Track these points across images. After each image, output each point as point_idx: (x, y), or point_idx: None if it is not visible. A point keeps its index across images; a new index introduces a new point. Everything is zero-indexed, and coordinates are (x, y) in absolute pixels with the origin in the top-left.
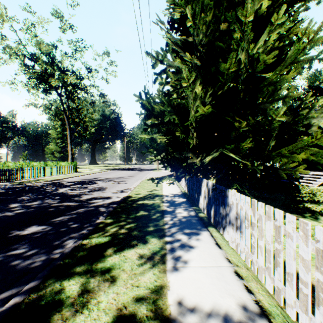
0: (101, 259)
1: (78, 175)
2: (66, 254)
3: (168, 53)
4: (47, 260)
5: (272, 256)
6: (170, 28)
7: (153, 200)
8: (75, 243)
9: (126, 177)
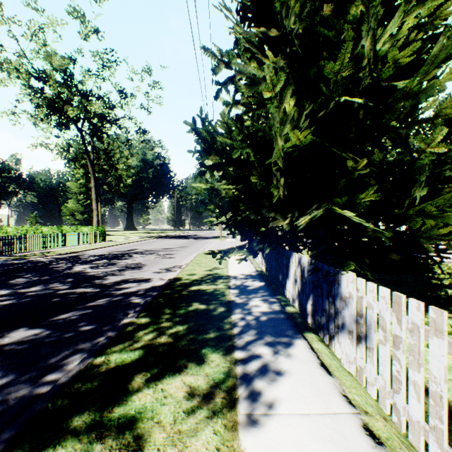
0: (121, 397)
1: (107, 245)
2: (62, 386)
3: (237, 58)
4: (27, 397)
5: (445, 407)
6: (241, 20)
7: (214, 285)
8: (81, 362)
9: (176, 248)
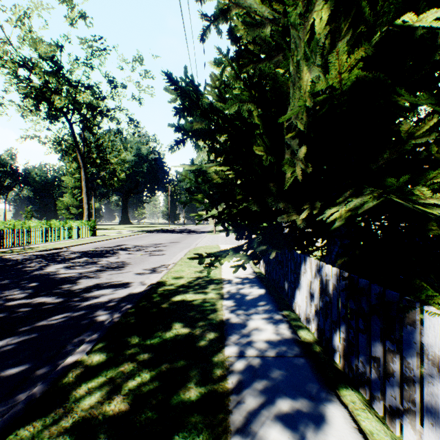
0: None
1: (95, 240)
2: None
3: None
4: None
5: None
6: None
7: (204, 293)
8: None
9: (167, 244)
